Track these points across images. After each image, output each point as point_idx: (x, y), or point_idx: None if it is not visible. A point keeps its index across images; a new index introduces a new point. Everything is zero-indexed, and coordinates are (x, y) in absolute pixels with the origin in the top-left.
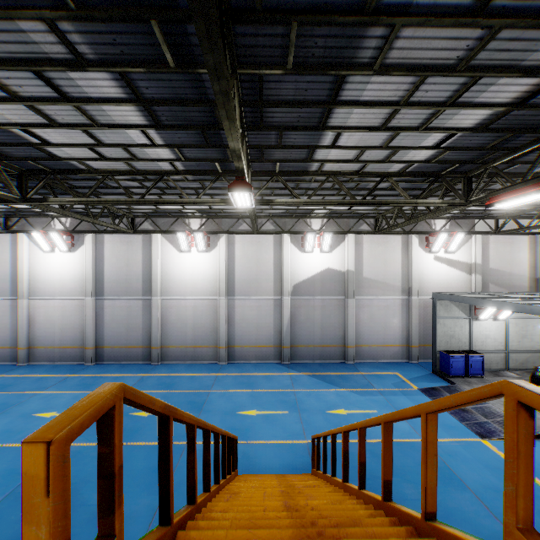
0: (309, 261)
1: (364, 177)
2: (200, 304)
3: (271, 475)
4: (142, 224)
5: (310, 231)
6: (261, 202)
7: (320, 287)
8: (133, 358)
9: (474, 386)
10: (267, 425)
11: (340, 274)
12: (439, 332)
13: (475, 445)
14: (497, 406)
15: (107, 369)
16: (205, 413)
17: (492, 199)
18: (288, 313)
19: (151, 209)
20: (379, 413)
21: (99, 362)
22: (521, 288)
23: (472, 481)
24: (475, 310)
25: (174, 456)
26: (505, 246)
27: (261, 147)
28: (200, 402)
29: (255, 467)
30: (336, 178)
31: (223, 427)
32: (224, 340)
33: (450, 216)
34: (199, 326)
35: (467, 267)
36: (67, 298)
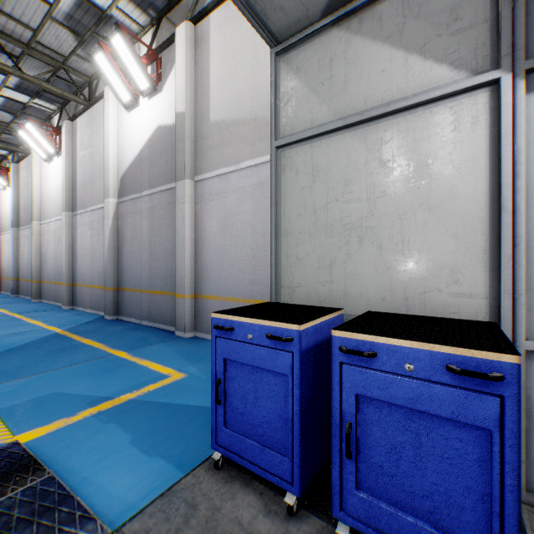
0: (136, 124)
1: None
2: (58, 226)
3: None
4: None
5: (92, 47)
6: None
7: (148, 171)
8: (31, 293)
9: None
10: None
11: (173, 132)
12: (288, 213)
13: None
14: None
15: (0, 299)
16: None
17: None
18: (108, 228)
19: None
20: None
21: (20, 295)
22: None
23: None
24: None
25: None
26: None
27: None
28: None
29: None
30: None
31: None
32: (64, 274)
33: None
34: (57, 257)
35: None
36: (11, 231)
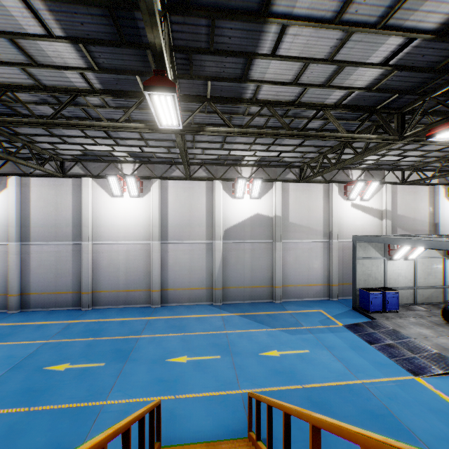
0: (239, 206)
1: (300, 109)
2: (133, 248)
3: (200, 446)
4: (72, 168)
5: (241, 177)
6: (190, 129)
7: (250, 231)
8: (62, 304)
9: (393, 321)
10: (198, 374)
11: (268, 219)
12: (358, 271)
13: (411, 385)
14: (419, 340)
15: (32, 317)
16: (131, 363)
17: (433, 129)
18: (219, 256)
19: (79, 150)
20: (311, 353)
21: (25, 309)
22: (422, 232)
23: (420, 430)
24: (389, 251)
25: (85, 423)
26: (410, 195)
27: (189, 49)
28: (127, 349)
29: (182, 431)
30: (271, 107)
31: (149, 379)
32: (156, 283)
33: (364, 167)
34: (132, 271)
35: (378, 214)
36: None
